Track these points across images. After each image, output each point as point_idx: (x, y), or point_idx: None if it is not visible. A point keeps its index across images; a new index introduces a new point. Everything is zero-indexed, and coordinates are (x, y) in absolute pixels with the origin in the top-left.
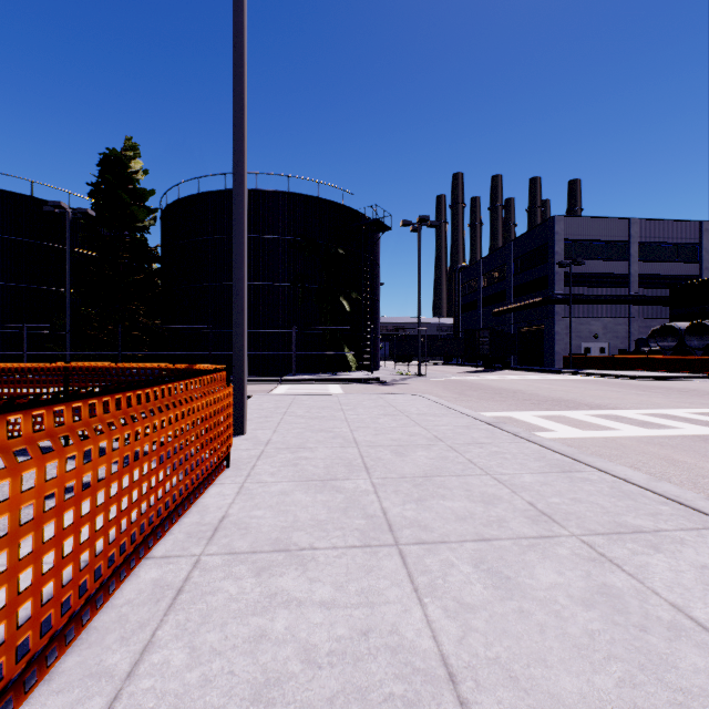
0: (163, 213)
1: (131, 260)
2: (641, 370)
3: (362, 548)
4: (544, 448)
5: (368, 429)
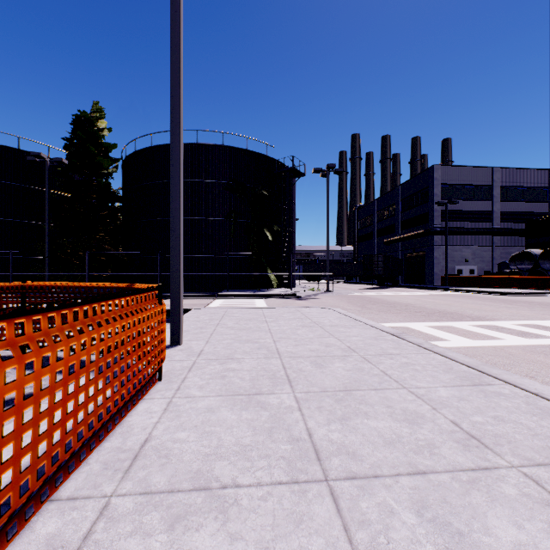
0: (123, 162)
1: (98, 200)
2: (504, 287)
3: (289, 486)
4: (448, 359)
5: (289, 340)
